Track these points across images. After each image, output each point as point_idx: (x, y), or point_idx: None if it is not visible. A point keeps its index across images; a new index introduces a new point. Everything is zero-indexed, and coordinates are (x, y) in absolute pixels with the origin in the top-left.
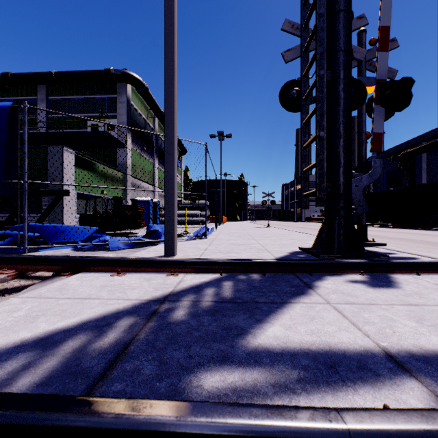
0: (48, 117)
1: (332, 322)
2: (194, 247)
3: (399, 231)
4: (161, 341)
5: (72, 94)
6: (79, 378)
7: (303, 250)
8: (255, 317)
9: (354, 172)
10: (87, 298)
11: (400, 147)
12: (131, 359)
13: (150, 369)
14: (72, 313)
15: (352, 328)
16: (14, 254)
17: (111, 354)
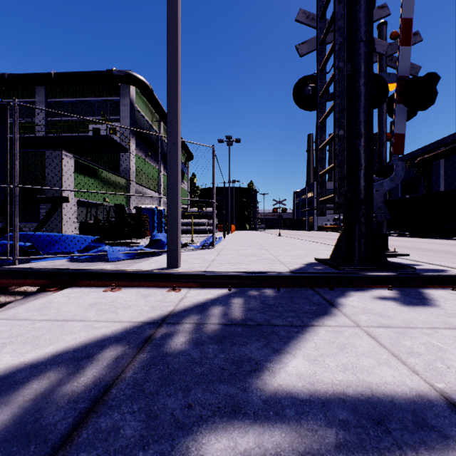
0: (47, 120)
1: (368, 353)
2: (200, 258)
3: (417, 241)
4: (153, 382)
5: (73, 96)
6: (32, 443)
7: (319, 261)
8: (272, 346)
9: (374, 176)
10: (70, 319)
11: (417, 153)
12: (109, 411)
13: (133, 428)
14: (47, 340)
15: (394, 361)
16: (4, 265)
17: (85, 403)
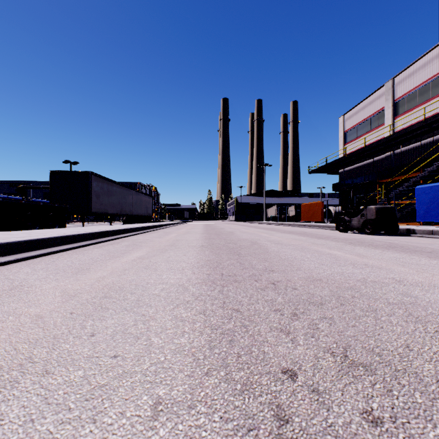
0: None
1: None
2: None
3: None
4: None
5: None
6: None
7: None
8: None
9: None
10: None
11: (20, 182)
12: None
13: None
14: None
15: None
16: None
17: None
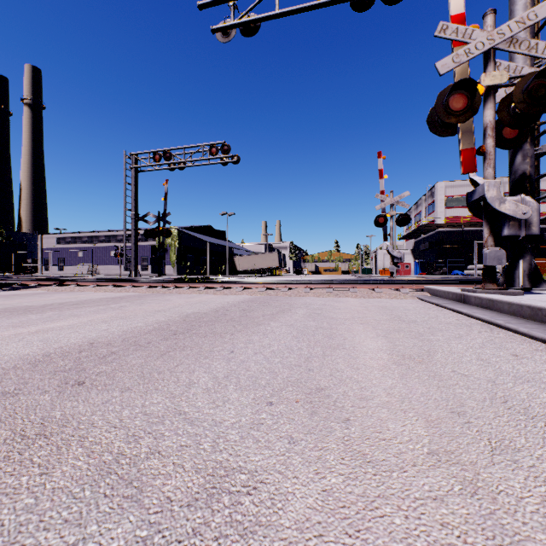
0: None
1: None
2: None
3: None
4: None
5: None
6: None
7: None
8: None
9: None
10: None
11: None
12: None
13: None
14: None
15: None
16: None
17: None
